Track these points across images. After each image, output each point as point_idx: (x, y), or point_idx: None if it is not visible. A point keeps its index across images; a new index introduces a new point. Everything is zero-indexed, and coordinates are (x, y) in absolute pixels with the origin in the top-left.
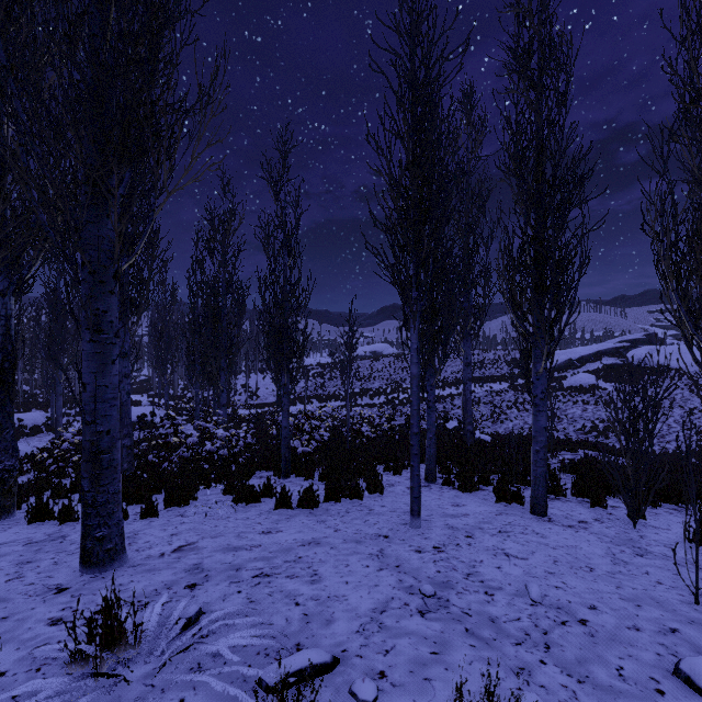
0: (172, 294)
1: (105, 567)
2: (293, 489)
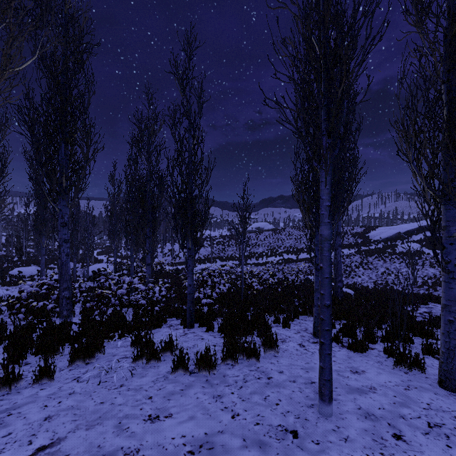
0: (119, 186)
1: None
2: (194, 344)
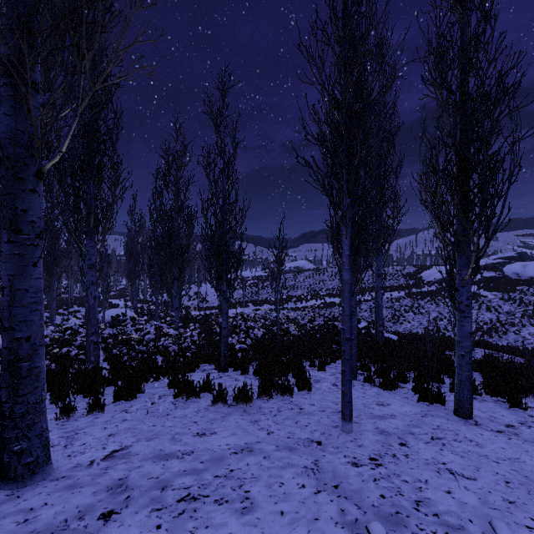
0: (140, 221)
1: (24, 482)
2: (230, 384)
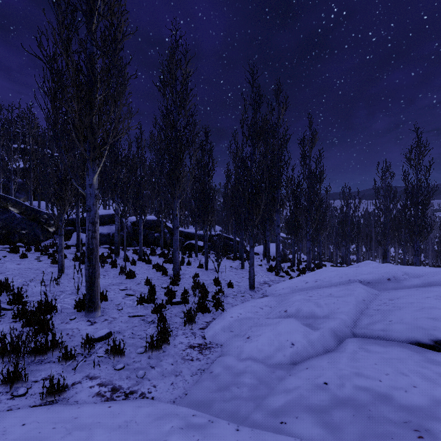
0: None
1: None
2: None
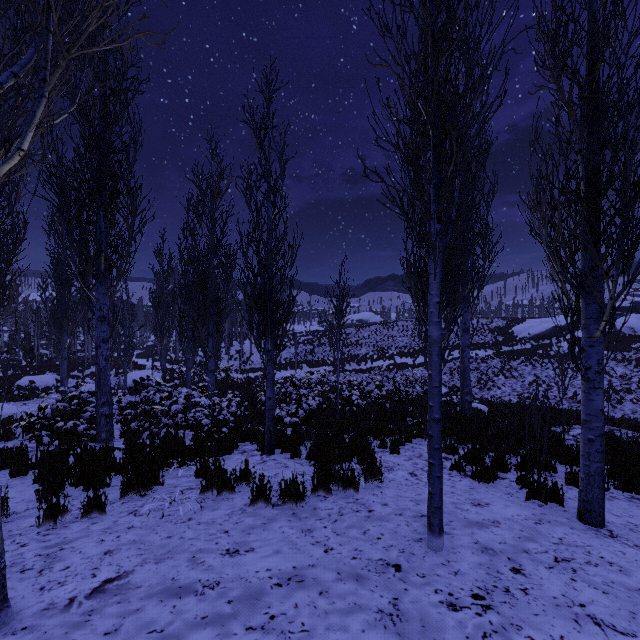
0: (169, 264)
1: None
2: (276, 473)
